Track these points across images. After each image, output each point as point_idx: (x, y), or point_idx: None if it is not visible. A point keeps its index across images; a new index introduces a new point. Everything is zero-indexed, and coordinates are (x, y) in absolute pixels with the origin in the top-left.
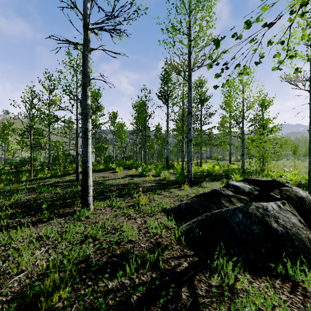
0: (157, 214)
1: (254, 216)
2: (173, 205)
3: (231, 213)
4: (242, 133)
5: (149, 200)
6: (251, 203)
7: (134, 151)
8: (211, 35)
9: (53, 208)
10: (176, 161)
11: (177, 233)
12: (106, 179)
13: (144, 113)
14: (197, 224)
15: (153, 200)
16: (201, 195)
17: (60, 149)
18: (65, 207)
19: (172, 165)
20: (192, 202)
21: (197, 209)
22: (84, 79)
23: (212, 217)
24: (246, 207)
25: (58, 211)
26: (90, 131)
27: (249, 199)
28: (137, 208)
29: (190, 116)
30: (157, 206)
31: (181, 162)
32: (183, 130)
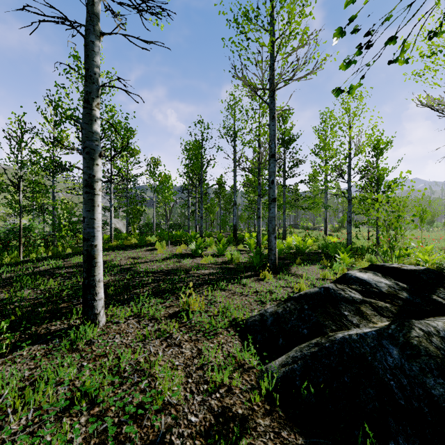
0: (222, 333)
1: (426, 354)
2: (248, 312)
3: (372, 345)
4: (348, 189)
5: (207, 302)
6: (410, 322)
7: (185, 216)
8: (308, 29)
9: (30, 322)
10: (247, 231)
11: (263, 386)
12: (138, 261)
13: (199, 161)
14: (302, 365)
15: (213, 303)
16: (302, 297)
17: (64, 214)
18: (54, 318)
19: (242, 238)
20: (286, 312)
21: (297, 327)
22: (88, 86)
23: (332, 351)
24: (403, 332)
25: (35, 331)
26: (98, 182)
27: (396, 309)
28: (186, 319)
29: (273, 161)
30: (221, 314)
31: (255, 233)
32: (260, 184)
